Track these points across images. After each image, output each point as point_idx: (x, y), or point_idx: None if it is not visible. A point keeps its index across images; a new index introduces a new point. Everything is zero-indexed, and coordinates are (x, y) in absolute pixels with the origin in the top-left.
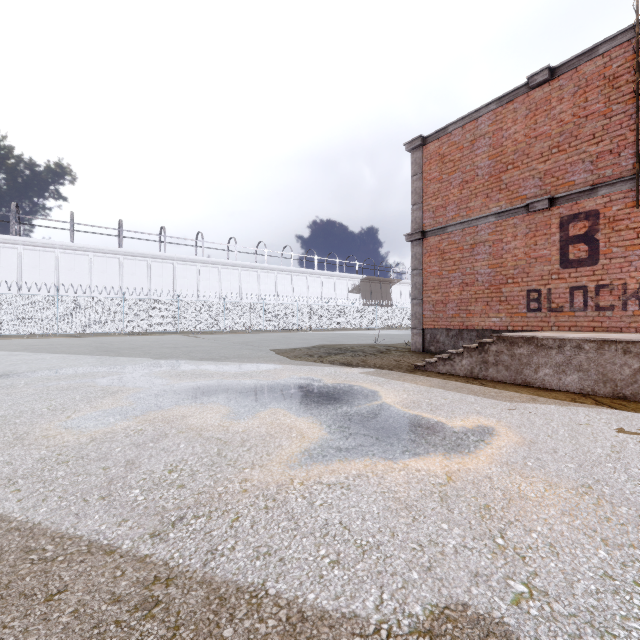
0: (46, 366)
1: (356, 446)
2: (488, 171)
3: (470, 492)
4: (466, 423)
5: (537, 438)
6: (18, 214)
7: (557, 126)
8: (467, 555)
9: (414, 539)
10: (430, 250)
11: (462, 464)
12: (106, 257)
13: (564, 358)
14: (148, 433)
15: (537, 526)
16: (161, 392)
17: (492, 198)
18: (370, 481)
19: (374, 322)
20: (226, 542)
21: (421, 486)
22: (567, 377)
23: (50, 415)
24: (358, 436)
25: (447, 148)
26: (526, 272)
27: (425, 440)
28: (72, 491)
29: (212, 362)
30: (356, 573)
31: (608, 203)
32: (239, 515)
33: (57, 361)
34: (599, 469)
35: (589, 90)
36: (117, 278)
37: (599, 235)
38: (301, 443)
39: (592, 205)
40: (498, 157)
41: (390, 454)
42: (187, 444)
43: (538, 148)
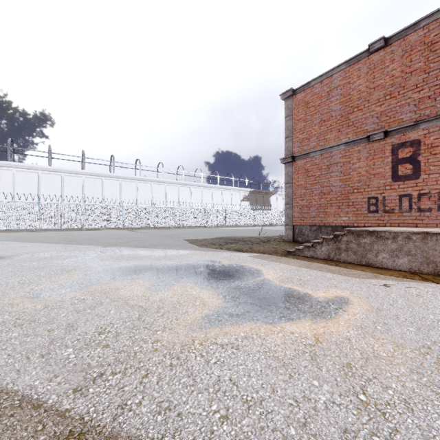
0: (25, 251)
1: (244, 312)
2: (339, 113)
3: (334, 352)
4: (327, 294)
5: (382, 306)
6: (13, 146)
7: (390, 80)
8: (336, 411)
9: (291, 395)
10: (298, 169)
11: (326, 328)
12: (73, 176)
13: (397, 246)
14: (88, 302)
15: (392, 383)
16: (103, 270)
17: (342, 132)
18: (255, 342)
19: (258, 221)
20: (135, 397)
21: (295, 346)
22: (399, 260)
23: (19, 287)
24: (246, 304)
25: (310, 97)
26: (367, 184)
27: (297, 308)
28: (19, 350)
29: (143, 249)
30: (242, 428)
31: (427, 134)
32: (148, 372)
33: (34, 248)
34: (434, 332)
35: (413, 53)
36: (81, 191)
37: (420, 157)
38: (202, 310)
39: (415, 136)
40: (347, 103)
41: (270, 319)
42: (116, 310)
43: (376, 96)
